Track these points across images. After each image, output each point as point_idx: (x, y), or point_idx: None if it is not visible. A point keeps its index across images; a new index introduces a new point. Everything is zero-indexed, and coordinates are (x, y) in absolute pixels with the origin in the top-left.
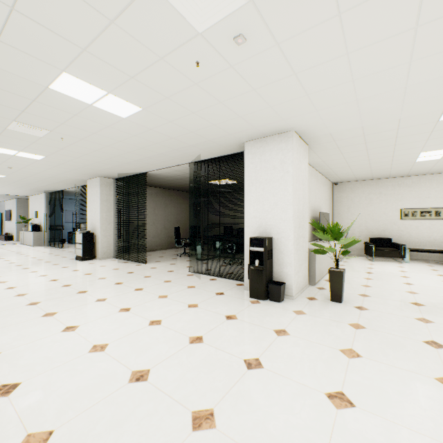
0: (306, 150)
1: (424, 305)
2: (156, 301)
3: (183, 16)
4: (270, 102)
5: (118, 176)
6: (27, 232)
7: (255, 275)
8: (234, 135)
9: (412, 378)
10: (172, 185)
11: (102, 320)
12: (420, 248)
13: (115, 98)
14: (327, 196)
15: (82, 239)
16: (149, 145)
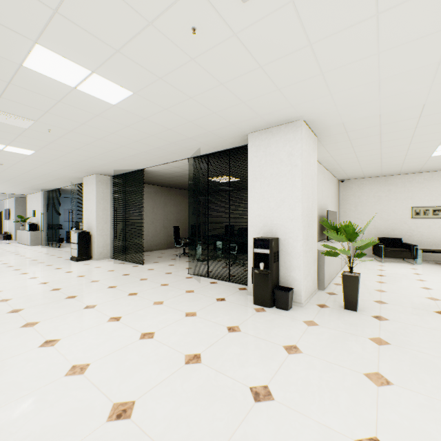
0: (315, 142)
1: None
2: (151, 308)
3: None
4: (278, 83)
5: (114, 173)
6: (24, 231)
7: (260, 279)
8: (236, 125)
9: None
10: (172, 182)
11: (87, 332)
12: (432, 248)
13: (101, 79)
14: (333, 194)
15: (77, 239)
16: (145, 138)
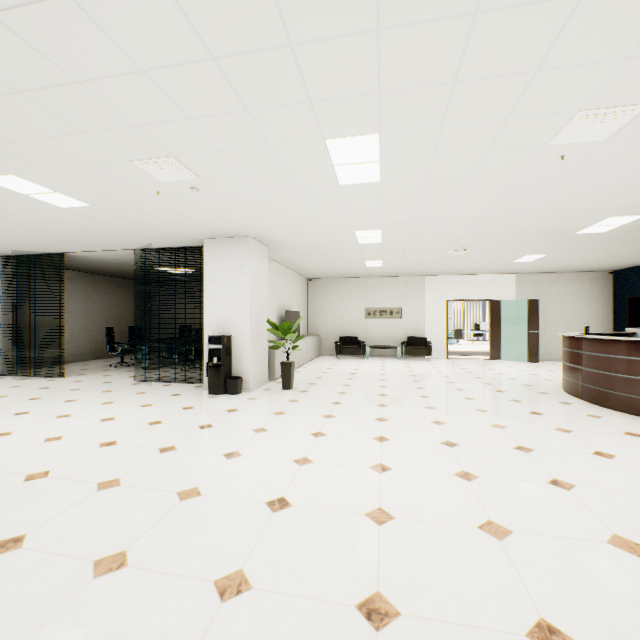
0: (267, 252)
1: (351, 385)
2: (101, 407)
3: (151, 174)
4: (224, 218)
5: (8, 253)
6: None
7: (214, 371)
8: (192, 233)
9: (309, 417)
10: (101, 269)
11: (40, 425)
12: (379, 345)
13: (61, 195)
14: (300, 293)
15: None
16: (84, 230)
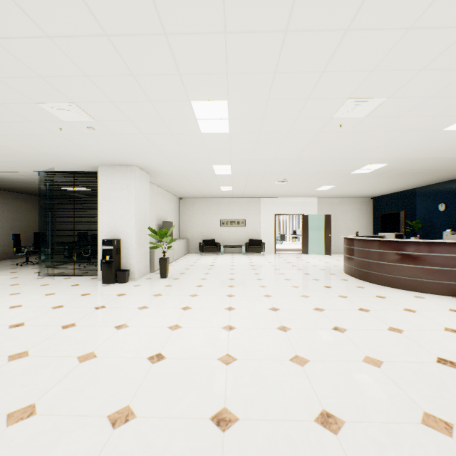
0: (148, 178)
1: (210, 273)
2: (9, 297)
3: (54, 114)
4: (115, 151)
5: None
6: None
7: (107, 266)
8: (89, 161)
9: (180, 297)
10: (8, 186)
11: None
12: (230, 245)
13: None
14: (174, 208)
15: None
16: None
